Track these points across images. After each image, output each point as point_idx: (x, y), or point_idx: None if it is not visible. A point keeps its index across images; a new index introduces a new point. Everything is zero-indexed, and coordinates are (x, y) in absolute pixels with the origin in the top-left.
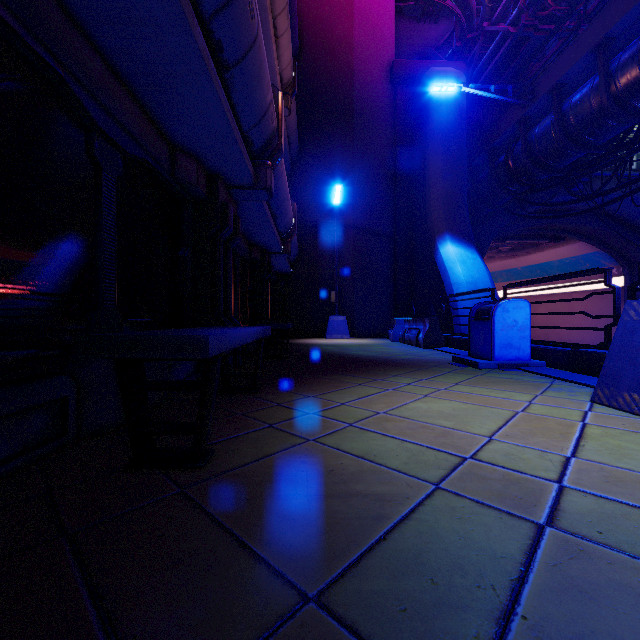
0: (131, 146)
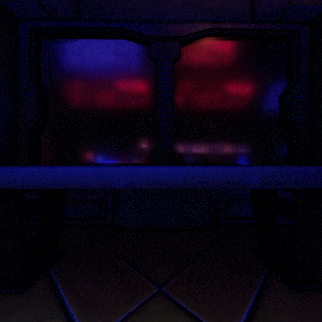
0: (185, 30)
